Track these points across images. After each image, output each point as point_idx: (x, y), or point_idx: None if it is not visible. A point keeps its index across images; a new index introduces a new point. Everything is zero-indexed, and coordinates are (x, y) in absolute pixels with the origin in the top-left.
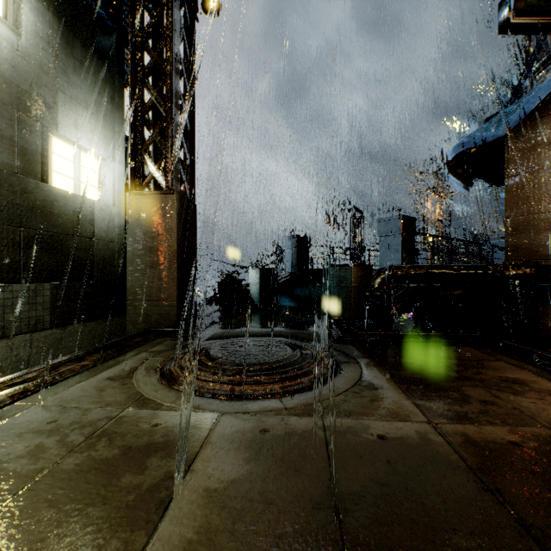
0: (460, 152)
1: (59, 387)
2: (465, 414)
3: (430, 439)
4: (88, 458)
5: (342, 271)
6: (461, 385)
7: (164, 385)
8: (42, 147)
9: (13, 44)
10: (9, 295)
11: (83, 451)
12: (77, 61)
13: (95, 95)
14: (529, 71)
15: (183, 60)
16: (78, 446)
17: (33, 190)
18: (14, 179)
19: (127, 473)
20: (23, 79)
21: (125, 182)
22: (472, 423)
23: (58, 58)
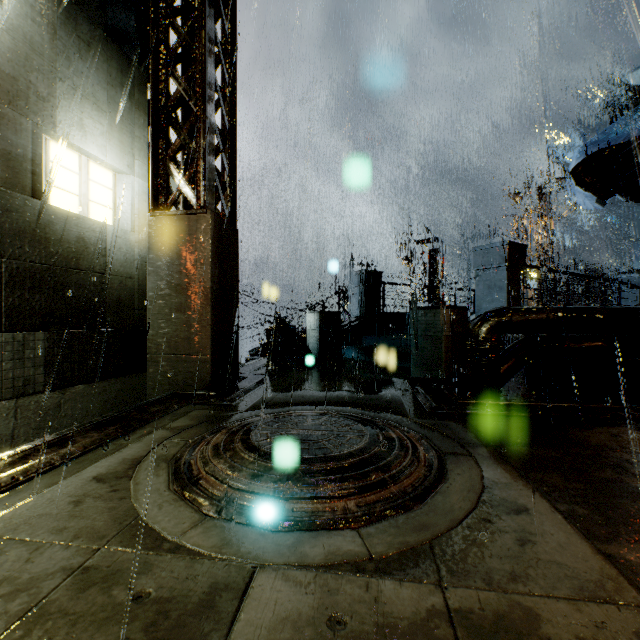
0: (589, 155)
1: (17, 495)
2: None
3: None
4: None
5: (428, 315)
6: None
7: (175, 494)
8: (33, 152)
9: None
10: None
11: None
12: (82, 42)
13: (108, 88)
14: None
15: (221, 42)
16: None
17: (19, 208)
18: None
19: None
20: (5, 59)
21: (148, 202)
22: None
23: (56, 35)
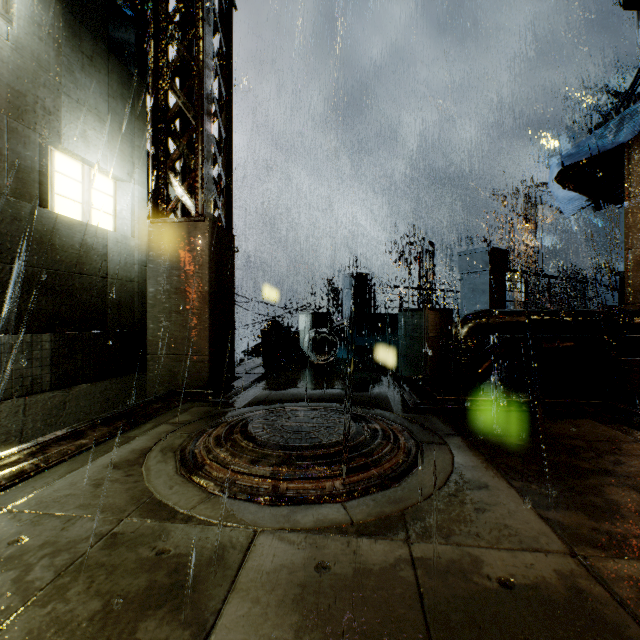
0: (565, 167)
1: (42, 480)
2: (623, 539)
3: (583, 590)
4: (49, 618)
5: (415, 317)
6: (600, 483)
7: (183, 477)
8: (40, 163)
9: (1, 32)
10: None
11: (46, 603)
12: (85, 57)
13: (109, 100)
14: None
15: (218, 56)
16: (41, 591)
17: (28, 217)
18: (2, 203)
19: None
20: (15, 77)
21: (147, 208)
22: (639, 557)
23: (62, 52)
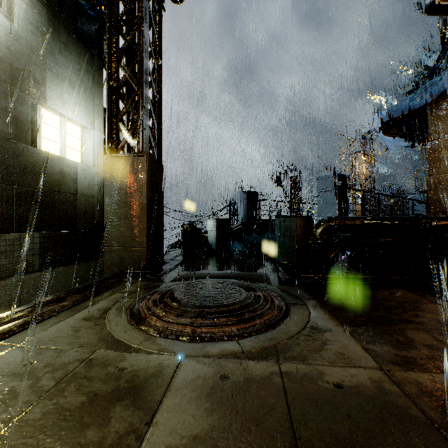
0: (388, 120)
1: (40, 327)
2: (414, 360)
3: (385, 388)
4: (55, 406)
5: (286, 222)
6: (403, 328)
7: (133, 325)
8: (32, 117)
9: (6, 28)
10: (3, 243)
11: (52, 398)
12: (62, 44)
13: (78, 73)
14: (445, 50)
15: (152, 43)
16: (48, 392)
17: (24, 153)
18: (7, 144)
19: (91, 425)
20: (15, 58)
21: (103, 146)
22: (423, 370)
23: (46, 41)
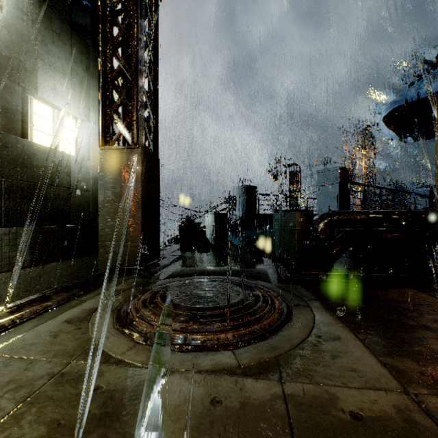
0: (392, 110)
1: (16, 331)
2: None
3: (416, 422)
4: None
5: (286, 216)
6: (423, 336)
7: (118, 330)
8: (22, 107)
9: None
10: None
11: (4, 429)
12: (55, 33)
13: (72, 64)
14: None
15: (148, 34)
16: (2, 419)
17: (13, 145)
18: None
19: None
20: (4, 46)
21: (99, 140)
22: None
23: (38, 29)
